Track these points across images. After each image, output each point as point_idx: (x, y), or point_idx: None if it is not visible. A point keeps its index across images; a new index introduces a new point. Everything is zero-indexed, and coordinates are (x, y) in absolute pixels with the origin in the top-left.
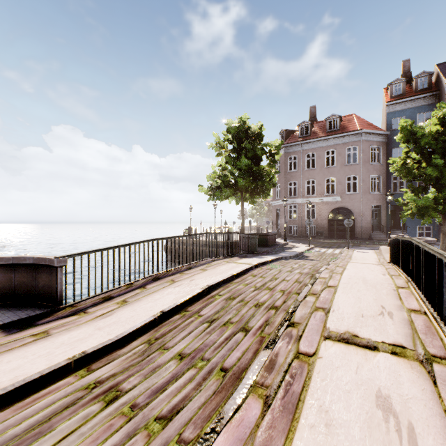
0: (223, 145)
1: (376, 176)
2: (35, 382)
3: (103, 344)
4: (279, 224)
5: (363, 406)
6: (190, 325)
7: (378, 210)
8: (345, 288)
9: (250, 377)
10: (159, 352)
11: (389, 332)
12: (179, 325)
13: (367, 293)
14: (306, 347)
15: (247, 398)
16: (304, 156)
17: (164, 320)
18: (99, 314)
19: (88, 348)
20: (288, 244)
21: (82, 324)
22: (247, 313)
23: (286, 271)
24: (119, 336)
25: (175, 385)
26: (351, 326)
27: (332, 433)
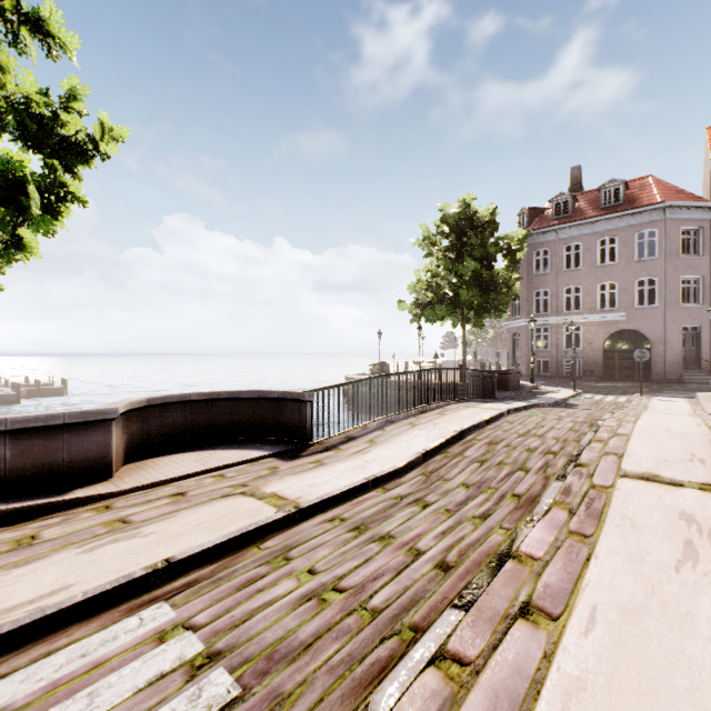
0: (434, 240)
1: (692, 278)
2: (352, 491)
3: (386, 471)
4: (519, 357)
5: (666, 518)
6: (459, 464)
7: (696, 333)
8: (641, 437)
9: (549, 497)
10: (442, 482)
11: (698, 474)
12: (447, 464)
13: (672, 442)
14: (600, 482)
15: (551, 509)
16: (561, 249)
17: (427, 459)
18: (355, 451)
19: (373, 473)
20: (538, 387)
21: (346, 457)
22: (520, 457)
23: (553, 419)
24: (395, 467)
25: (474, 502)
26: (651, 468)
27: (636, 529)
